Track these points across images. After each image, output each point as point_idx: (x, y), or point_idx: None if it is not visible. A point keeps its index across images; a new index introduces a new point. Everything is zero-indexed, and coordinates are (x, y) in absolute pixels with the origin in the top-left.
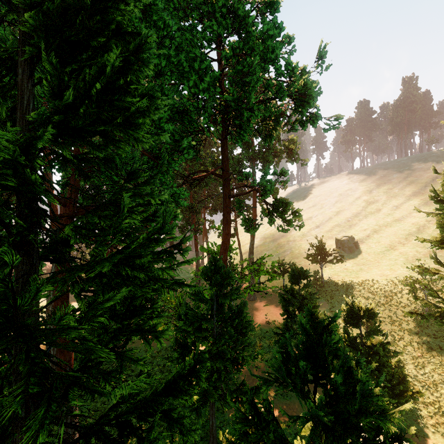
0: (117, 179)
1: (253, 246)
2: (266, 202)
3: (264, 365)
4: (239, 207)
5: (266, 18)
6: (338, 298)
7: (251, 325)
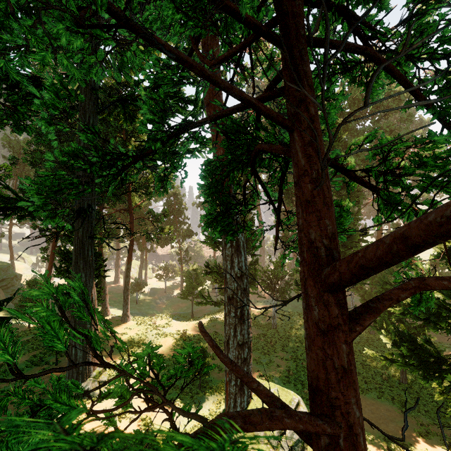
0: None
1: None
2: None
3: None
4: None
5: (402, 133)
6: None
7: None
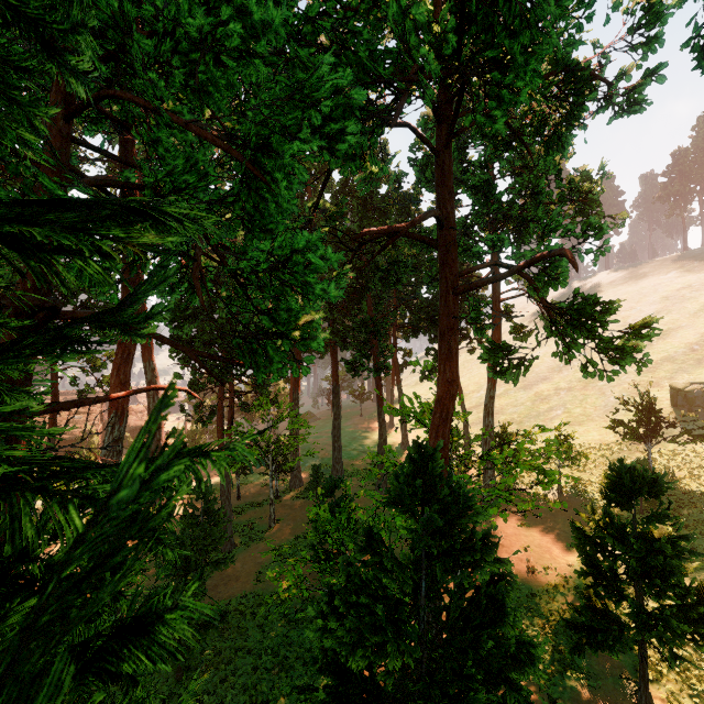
0: (60, 190)
1: (493, 401)
2: (548, 305)
3: (536, 689)
4: (477, 318)
5: None
6: (702, 527)
7: (534, 658)
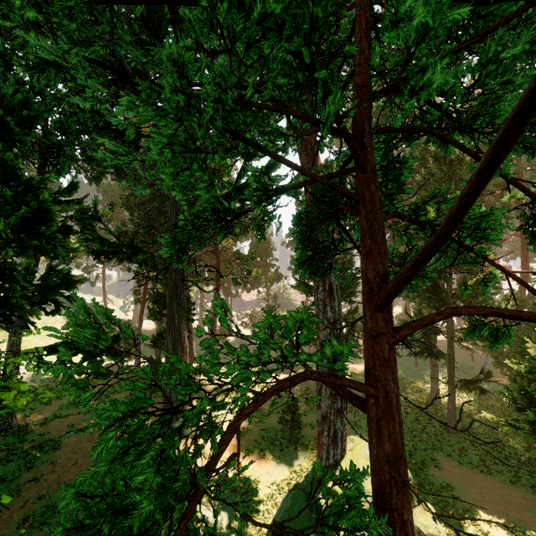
0: None
1: None
2: None
3: None
4: None
5: None
6: None
7: None
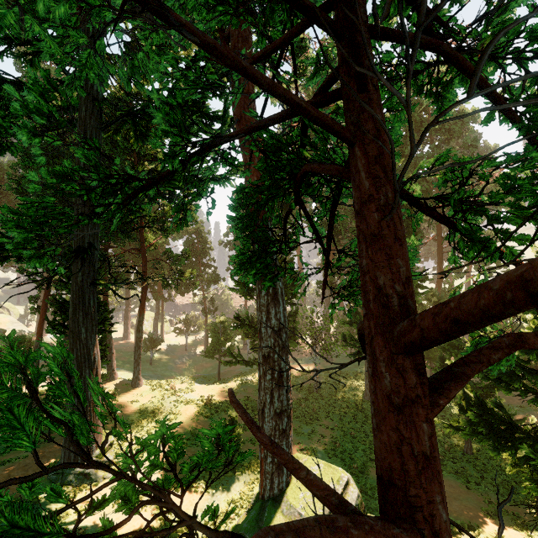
0: None
1: None
2: None
3: None
4: None
5: None
6: None
7: None
